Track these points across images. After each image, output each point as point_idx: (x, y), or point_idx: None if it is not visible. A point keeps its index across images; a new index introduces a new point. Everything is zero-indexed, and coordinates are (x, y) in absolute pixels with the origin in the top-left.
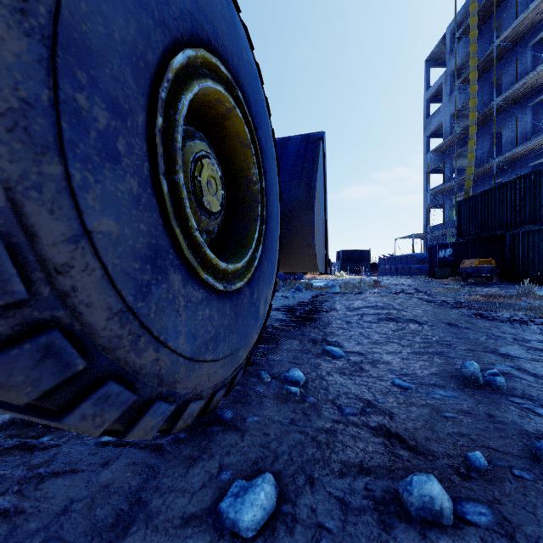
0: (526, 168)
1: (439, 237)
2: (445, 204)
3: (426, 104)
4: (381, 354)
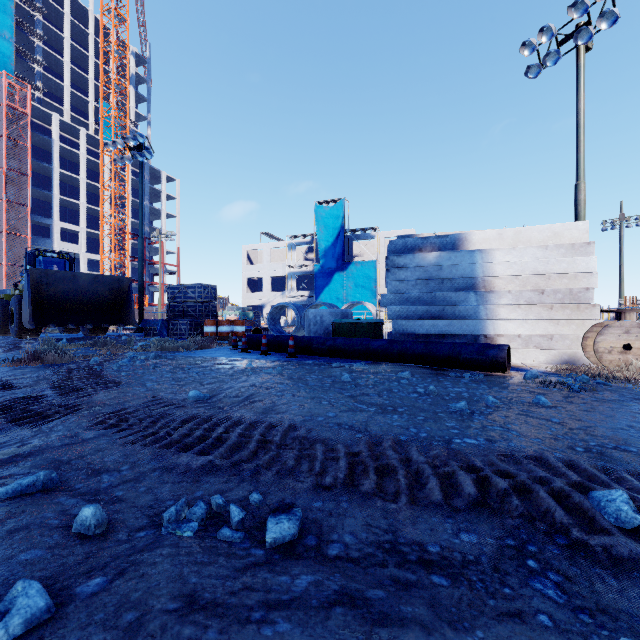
0: None
1: None
2: None
3: None
4: None
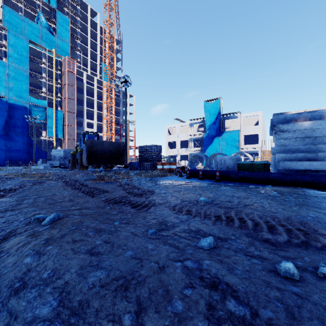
0: None
1: None
2: None
3: None
4: None
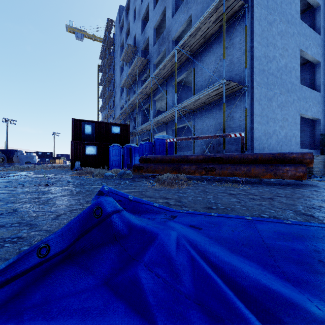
0: None
1: None
2: None
3: None
4: None
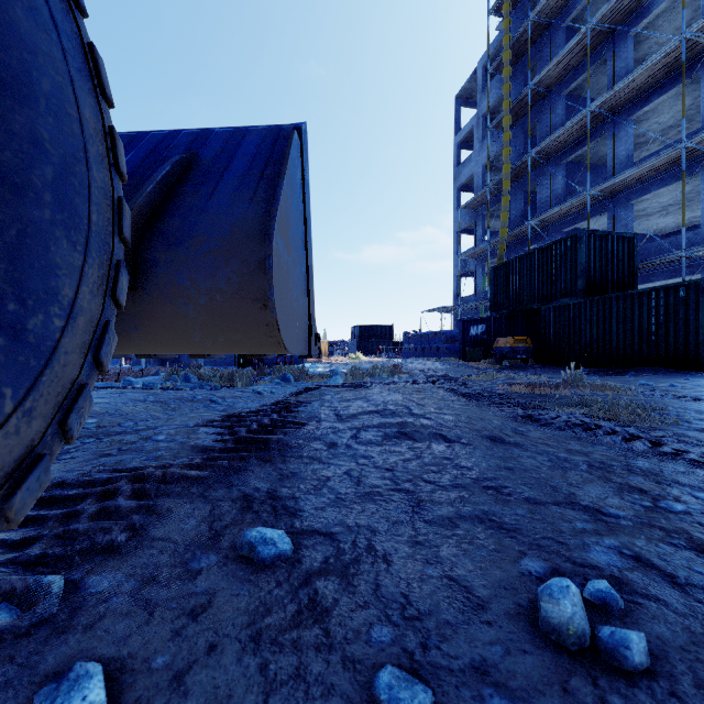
0: (560, 234)
1: (471, 310)
2: (477, 272)
3: (456, 150)
4: (373, 532)
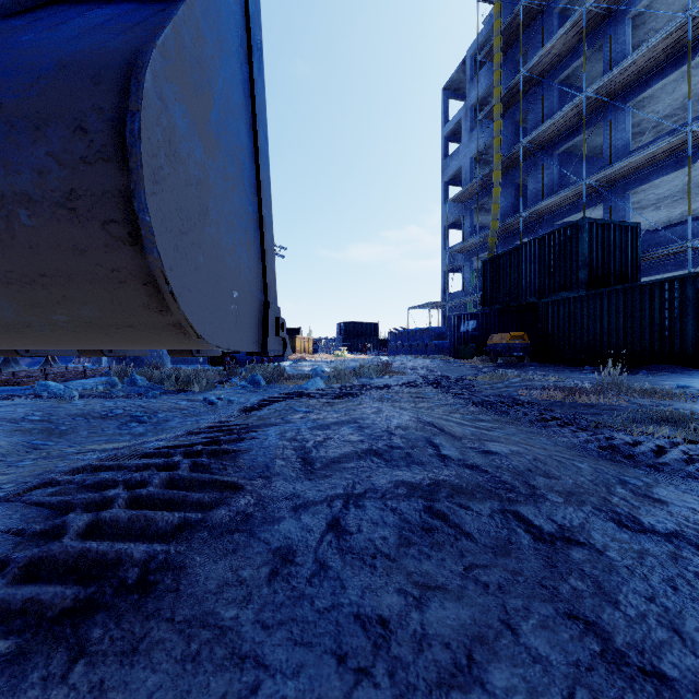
0: (552, 227)
1: (459, 307)
2: (466, 267)
3: (444, 142)
4: None
